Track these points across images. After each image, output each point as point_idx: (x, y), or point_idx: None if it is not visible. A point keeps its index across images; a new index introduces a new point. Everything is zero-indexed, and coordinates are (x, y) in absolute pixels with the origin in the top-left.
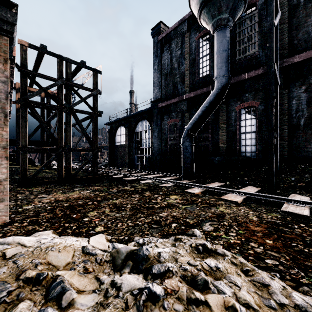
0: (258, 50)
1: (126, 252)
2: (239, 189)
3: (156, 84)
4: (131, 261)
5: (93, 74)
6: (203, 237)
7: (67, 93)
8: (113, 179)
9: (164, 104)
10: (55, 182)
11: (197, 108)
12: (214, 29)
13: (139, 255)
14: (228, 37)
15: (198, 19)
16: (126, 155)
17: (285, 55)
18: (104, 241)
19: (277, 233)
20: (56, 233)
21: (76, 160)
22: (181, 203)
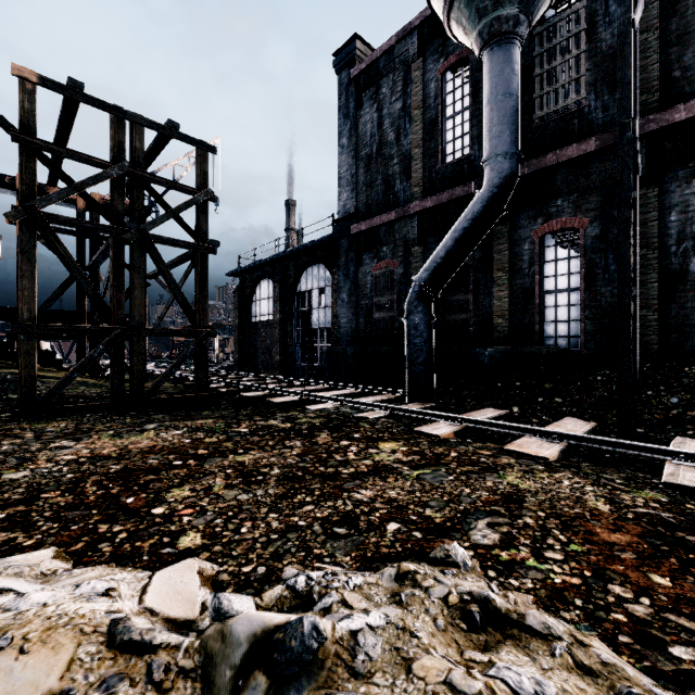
0: (586, 97)
1: (251, 640)
2: (543, 426)
3: (345, 180)
4: (265, 672)
5: (197, 155)
6: (475, 566)
7: (134, 197)
8: (245, 400)
9: (364, 225)
10: (104, 408)
11: (440, 235)
12: (483, 45)
13: (291, 650)
14: (516, 62)
15: (444, 22)
16: (275, 346)
17: (653, 106)
18: (193, 585)
19: (675, 553)
20: (65, 555)
21: (164, 356)
22: (407, 463)
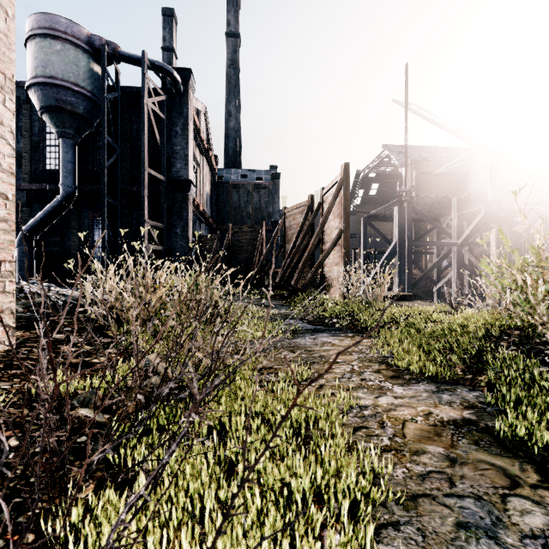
0: (110, 169)
1: None
2: None
3: None
4: None
5: None
6: None
7: None
8: None
9: None
10: None
11: (42, 205)
12: (59, 137)
13: None
14: (75, 150)
15: (39, 115)
16: None
17: (129, 183)
18: None
19: None
20: None
21: None
22: None
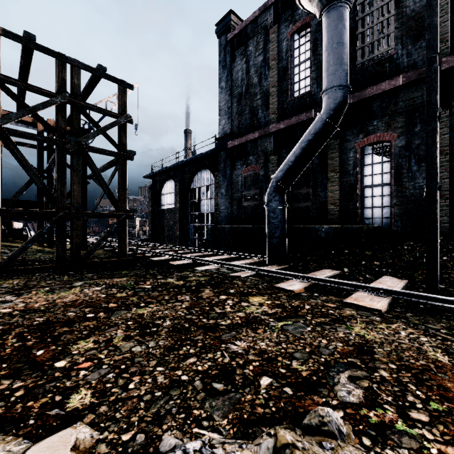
0: (395, 47)
1: None
2: (368, 282)
3: (223, 111)
4: None
5: (119, 90)
6: (349, 433)
7: (73, 118)
8: (153, 263)
9: (236, 142)
10: (51, 269)
11: (290, 147)
12: (322, 8)
13: None
14: (346, 20)
15: None
16: (176, 225)
17: (445, 52)
18: None
19: None
20: None
21: (103, 232)
22: (272, 315)
